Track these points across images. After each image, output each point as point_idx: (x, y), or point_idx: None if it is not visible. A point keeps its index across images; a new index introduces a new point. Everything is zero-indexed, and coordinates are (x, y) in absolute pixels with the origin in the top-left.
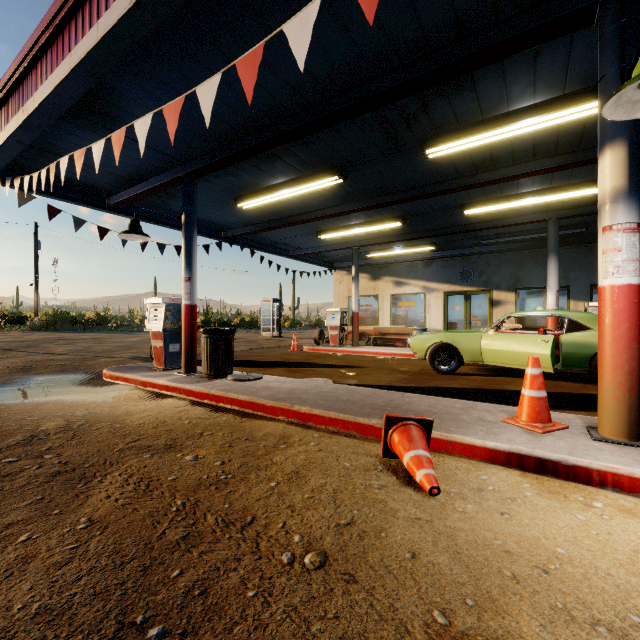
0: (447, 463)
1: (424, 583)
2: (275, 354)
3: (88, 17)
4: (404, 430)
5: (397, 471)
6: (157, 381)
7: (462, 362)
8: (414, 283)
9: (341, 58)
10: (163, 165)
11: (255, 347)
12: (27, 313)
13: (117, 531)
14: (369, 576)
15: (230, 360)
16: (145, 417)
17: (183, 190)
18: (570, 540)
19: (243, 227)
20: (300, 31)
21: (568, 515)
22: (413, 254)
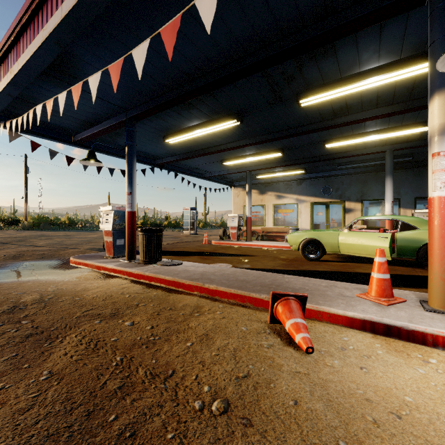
0: (317, 328)
1: (305, 427)
2: (192, 246)
3: (55, 2)
4: (286, 303)
5: (281, 334)
6: (107, 266)
7: (325, 252)
8: (290, 196)
9: (239, 32)
10: (112, 112)
11: (178, 241)
12: (20, 217)
13: (70, 382)
14: (262, 421)
15: (159, 251)
16: (97, 292)
17: (126, 130)
18: (415, 390)
19: (169, 157)
20: (209, 5)
21: (411, 369)
22: (289, 176)
